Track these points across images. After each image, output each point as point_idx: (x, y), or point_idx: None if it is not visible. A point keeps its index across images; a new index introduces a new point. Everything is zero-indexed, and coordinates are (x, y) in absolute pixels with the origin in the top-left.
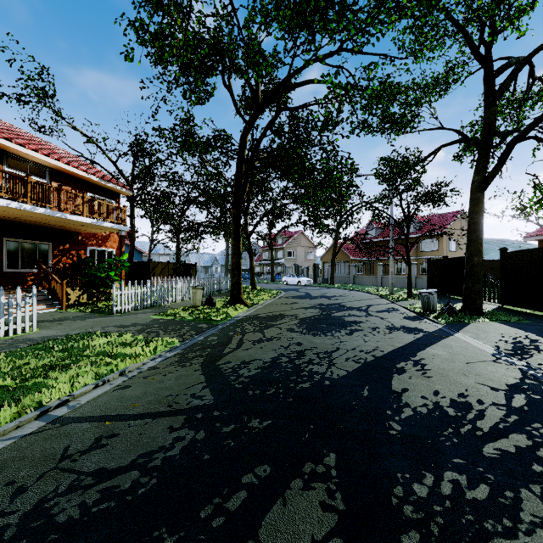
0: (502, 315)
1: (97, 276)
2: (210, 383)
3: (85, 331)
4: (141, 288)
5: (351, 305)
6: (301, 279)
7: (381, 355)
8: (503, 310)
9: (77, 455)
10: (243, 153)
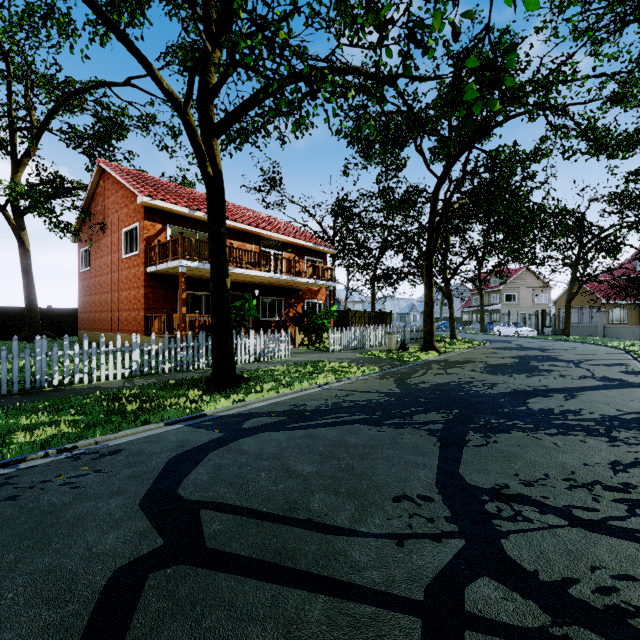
0: None
1: (315, 323)
2: (399, 387)
3: (317, 359)
4: (347, 333)
5: (566, 357)
6: (519, 329)
7: (542, 389)
8: None
9: (341, 396)
10: (435, 209)
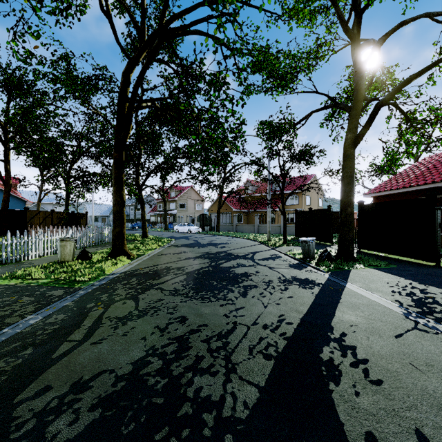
0: (369, 259)
1: None
2: None
3: None
4: None
5: (237, 252)
6: (191, 228)
7: (292, 334)
8: (364, 254)
9: None
10: (126, 92)
